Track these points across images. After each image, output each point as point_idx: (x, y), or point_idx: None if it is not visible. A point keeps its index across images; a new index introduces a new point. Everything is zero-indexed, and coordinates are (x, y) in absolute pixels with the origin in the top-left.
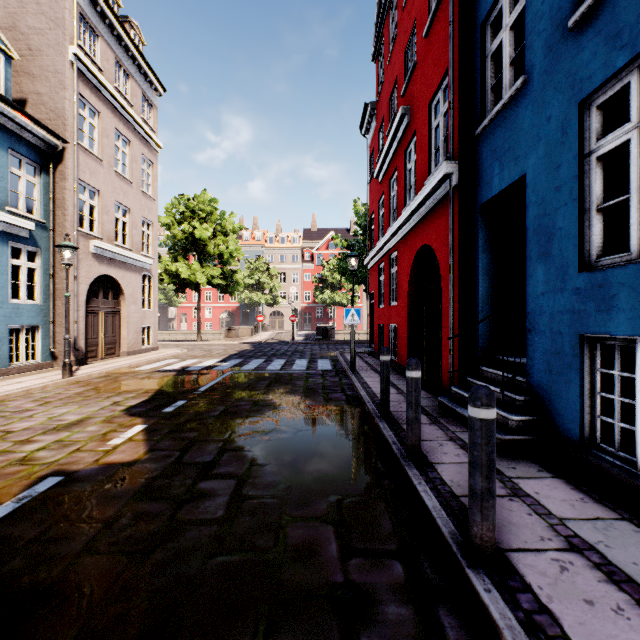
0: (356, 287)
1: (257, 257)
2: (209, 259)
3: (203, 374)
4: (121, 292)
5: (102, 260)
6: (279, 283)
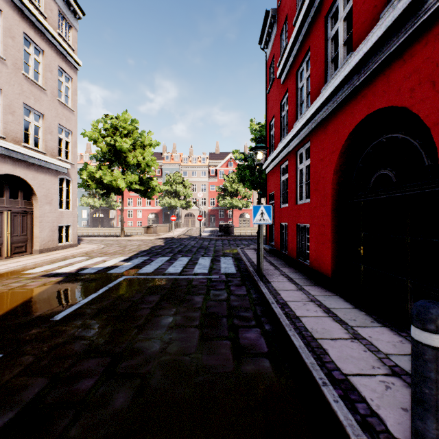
0: (249, 194)
1: (175, 172)
2: (131, 170)
3: (90, 281)
4: (33, 193)
5: (5, 159)
6: (191, 191)
